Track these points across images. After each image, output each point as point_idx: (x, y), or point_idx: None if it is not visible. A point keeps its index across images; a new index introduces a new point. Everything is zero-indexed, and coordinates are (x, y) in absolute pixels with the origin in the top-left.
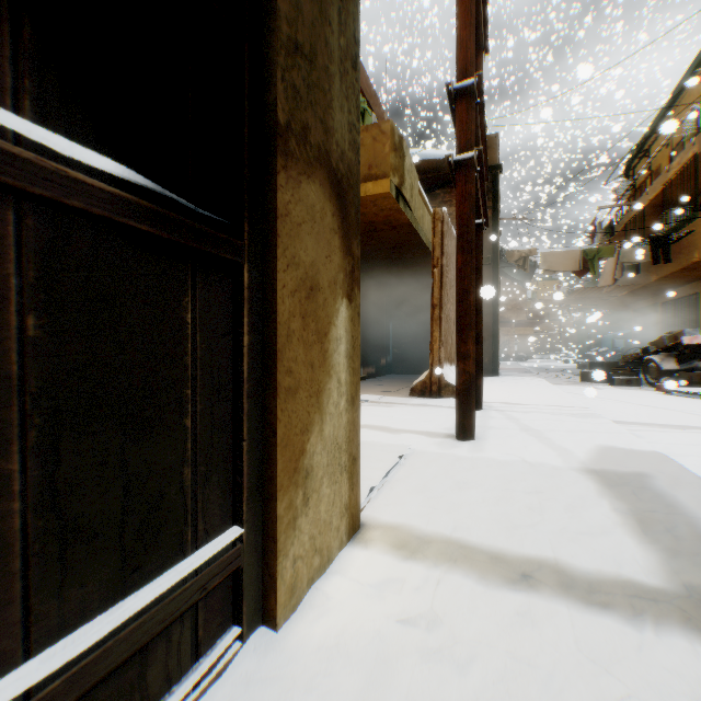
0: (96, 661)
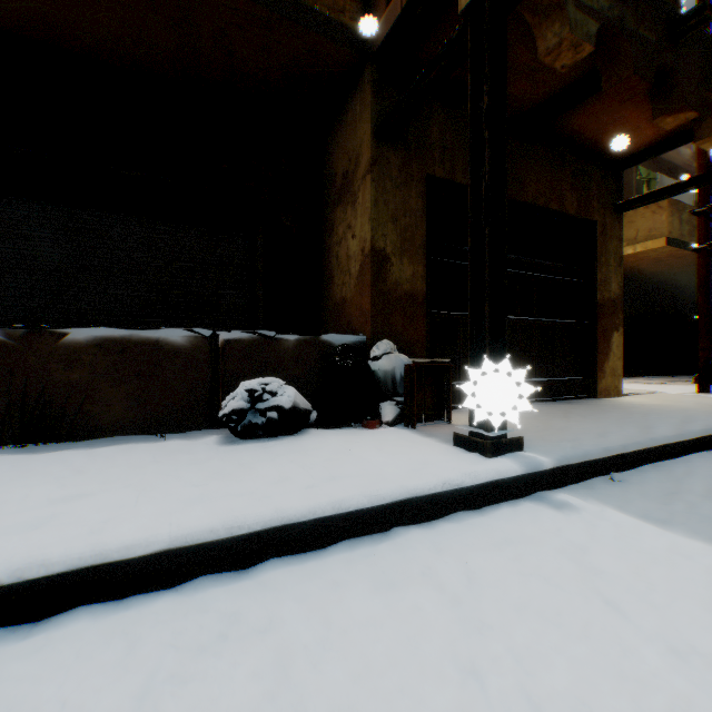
0: (573, 381)
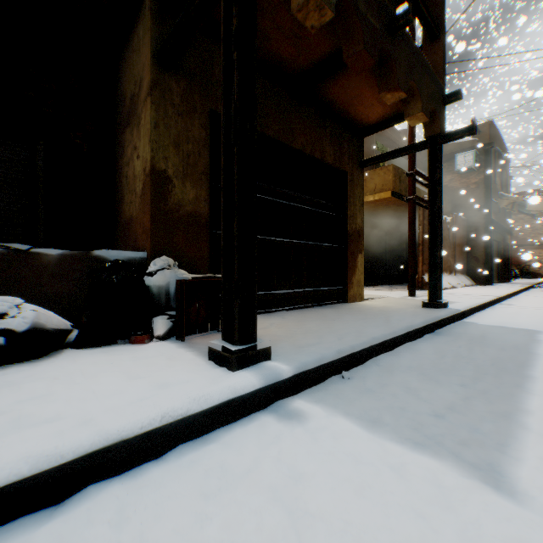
0: (332, 291)
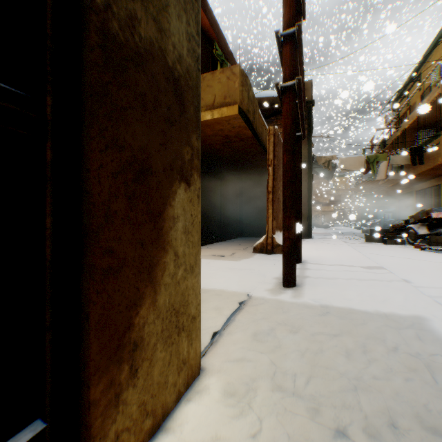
0: None
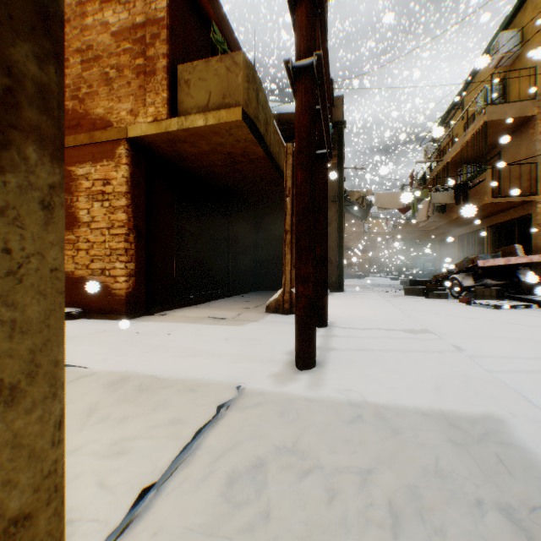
0: None
